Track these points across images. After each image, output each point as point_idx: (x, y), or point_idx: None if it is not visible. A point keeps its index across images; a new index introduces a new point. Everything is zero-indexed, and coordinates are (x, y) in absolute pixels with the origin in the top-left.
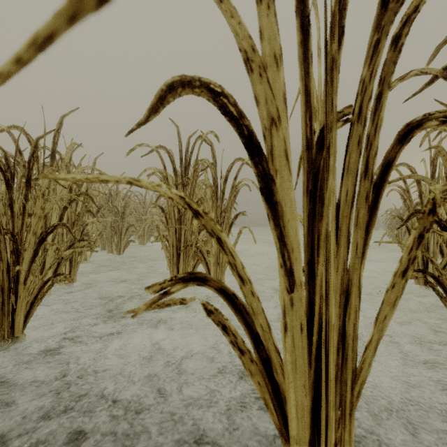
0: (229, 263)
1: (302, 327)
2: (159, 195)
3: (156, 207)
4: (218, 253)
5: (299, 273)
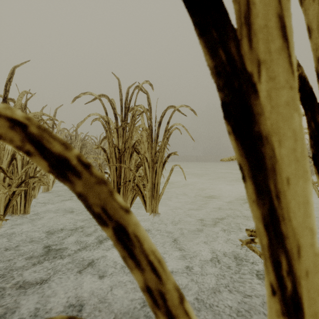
0: (146, 290)
1: None
2: (103, 137)
3: (98, 148)
4: (153, 188)
5: (316, 306)
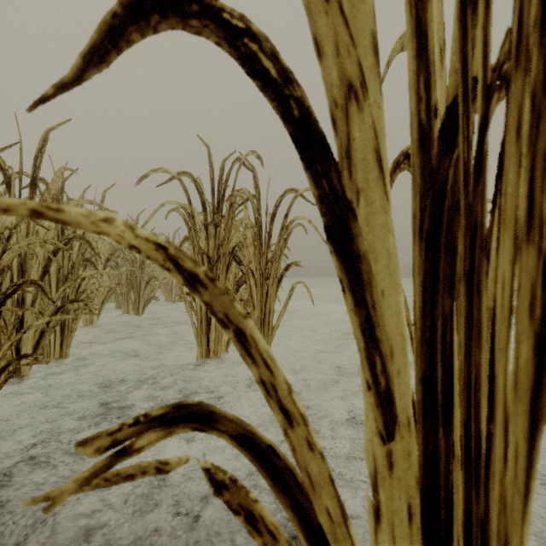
0: (261, 383)
1: (410, 512)
2: (184, 238)
3: None
4: (262, 318)
5: (406, 400)
